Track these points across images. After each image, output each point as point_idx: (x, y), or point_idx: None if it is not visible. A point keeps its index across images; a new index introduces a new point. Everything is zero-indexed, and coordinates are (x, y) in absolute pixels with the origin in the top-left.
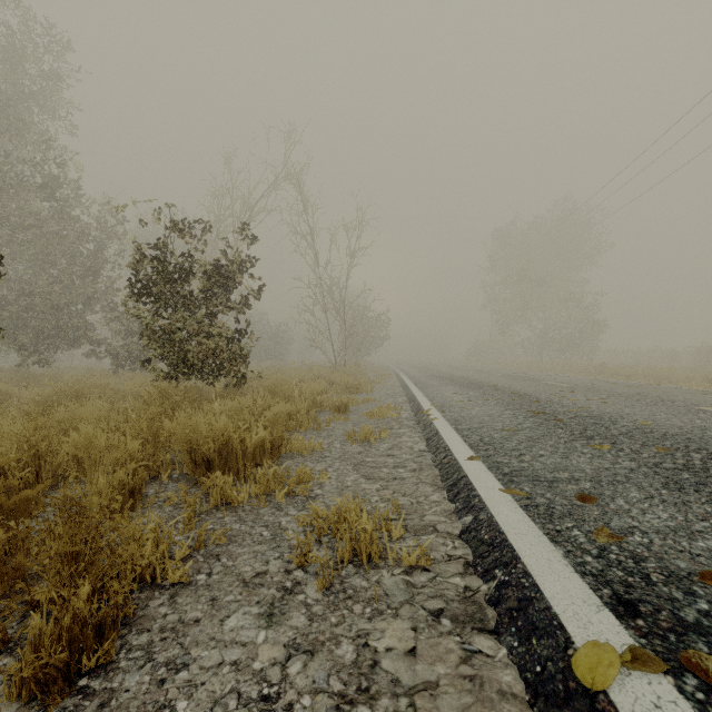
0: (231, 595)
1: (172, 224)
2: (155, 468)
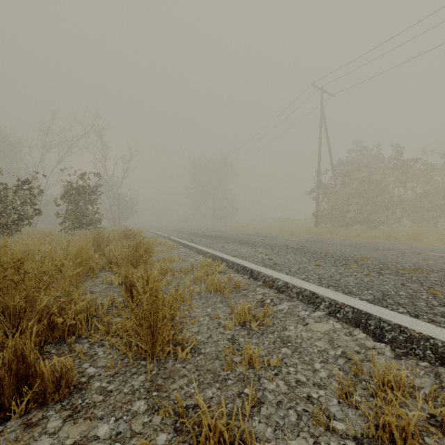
0: None
1: (81, 176)
2: None
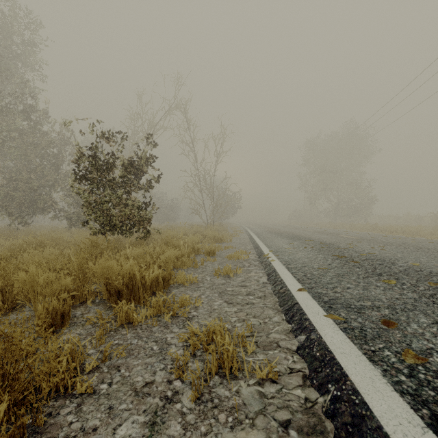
0: (125, 404)
1: (102, 133)
2: (83, 296)
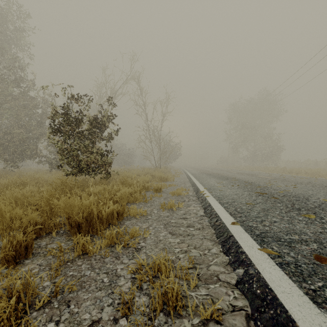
0: None
1: (72, 96)
2: (49, 227)
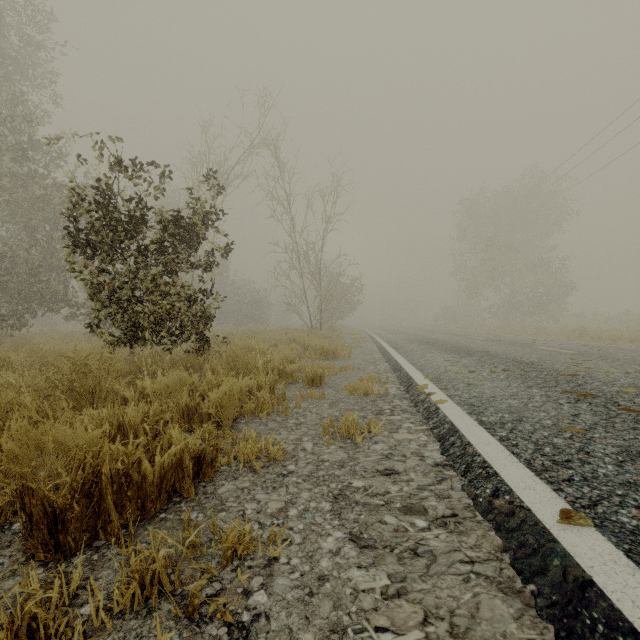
0: None
1: (115, 161)
2: None
